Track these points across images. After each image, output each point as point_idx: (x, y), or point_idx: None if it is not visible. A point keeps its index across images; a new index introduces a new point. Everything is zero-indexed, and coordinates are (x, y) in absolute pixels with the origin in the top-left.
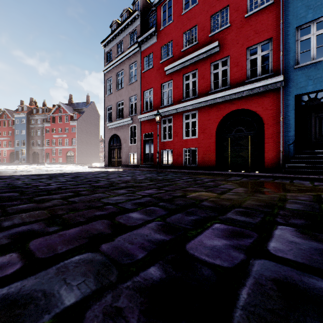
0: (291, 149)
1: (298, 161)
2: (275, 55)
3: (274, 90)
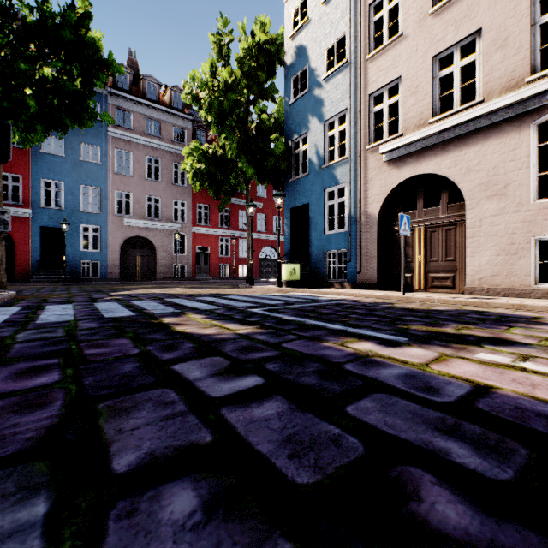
0: (39, 265)
1: (43, 274)
2: (26, 191)
3: (25, 218)
